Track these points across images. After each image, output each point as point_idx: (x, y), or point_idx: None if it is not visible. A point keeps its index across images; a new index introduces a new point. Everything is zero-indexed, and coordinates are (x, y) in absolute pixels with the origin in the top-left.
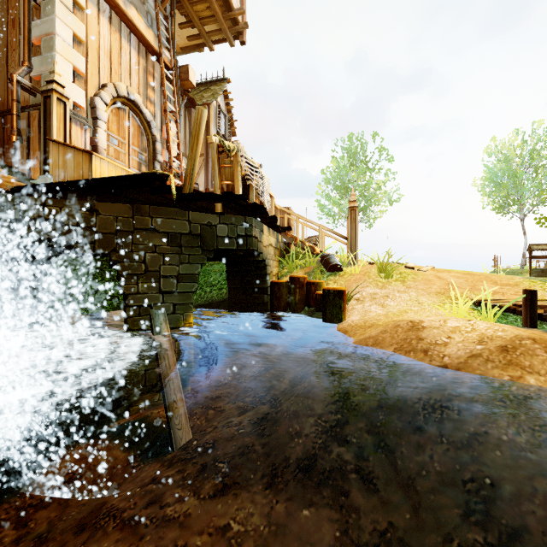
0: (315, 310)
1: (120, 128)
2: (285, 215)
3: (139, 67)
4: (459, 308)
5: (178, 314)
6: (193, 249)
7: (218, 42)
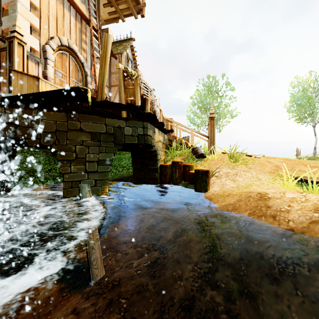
0: (189, 183)
1: (63, 66)
2: (169, 123)
3: (76, 28)
4: (289, 183)
5: (98, 187)
6: (108, 143)
7: (127, 16)
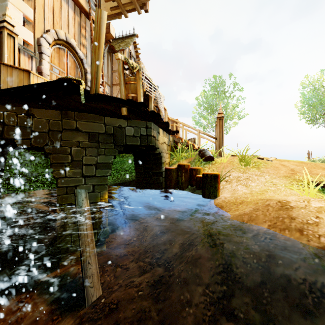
0: (196, 188)
1: (61, 62)
2: (174, 124)
3: (75, 22)
4: (311, 189)
5: (96, 193)
6: (108, 145)
7: (130, 11)
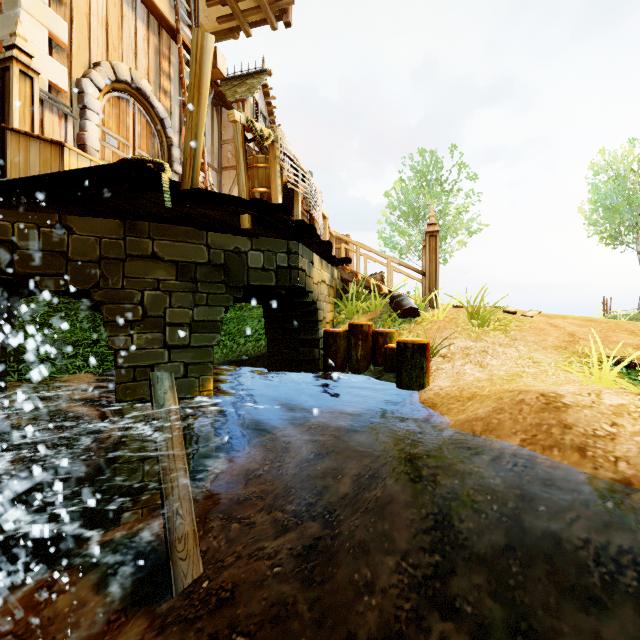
0: (385, 370)
1: (122, 125)
2: (342, 245)
3: (149, 47)
4: (605, 371)
5: (191, 378)
6: (214, 286)
7: (256, 24)
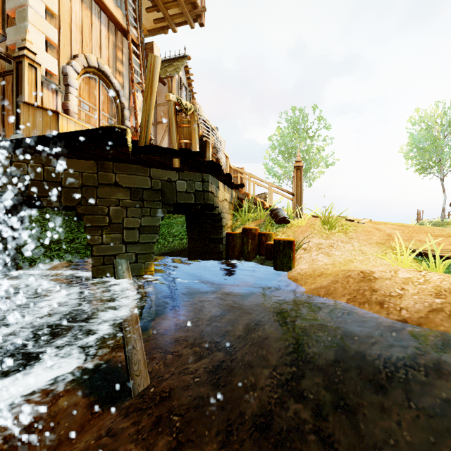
0: (266, 259)
1: (91, 95)
2: (239, 175)
3: (109, 42)
4: (404, 258)
5: (140, 263)
6: (154, 203)
7: (180, 24)
